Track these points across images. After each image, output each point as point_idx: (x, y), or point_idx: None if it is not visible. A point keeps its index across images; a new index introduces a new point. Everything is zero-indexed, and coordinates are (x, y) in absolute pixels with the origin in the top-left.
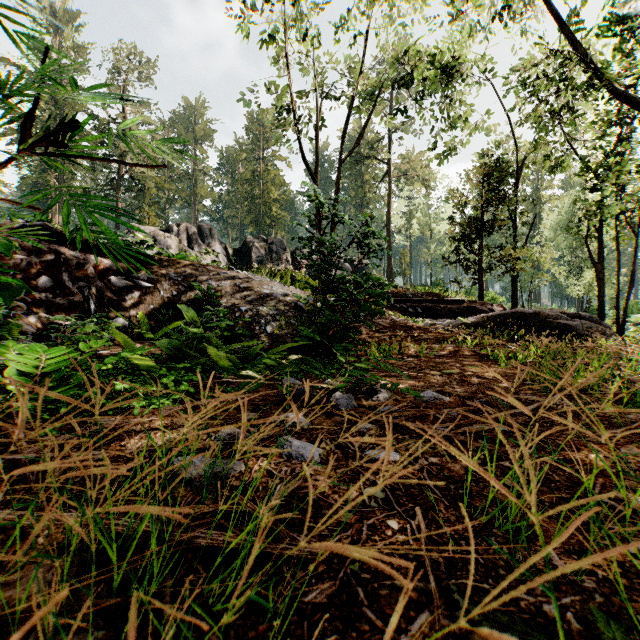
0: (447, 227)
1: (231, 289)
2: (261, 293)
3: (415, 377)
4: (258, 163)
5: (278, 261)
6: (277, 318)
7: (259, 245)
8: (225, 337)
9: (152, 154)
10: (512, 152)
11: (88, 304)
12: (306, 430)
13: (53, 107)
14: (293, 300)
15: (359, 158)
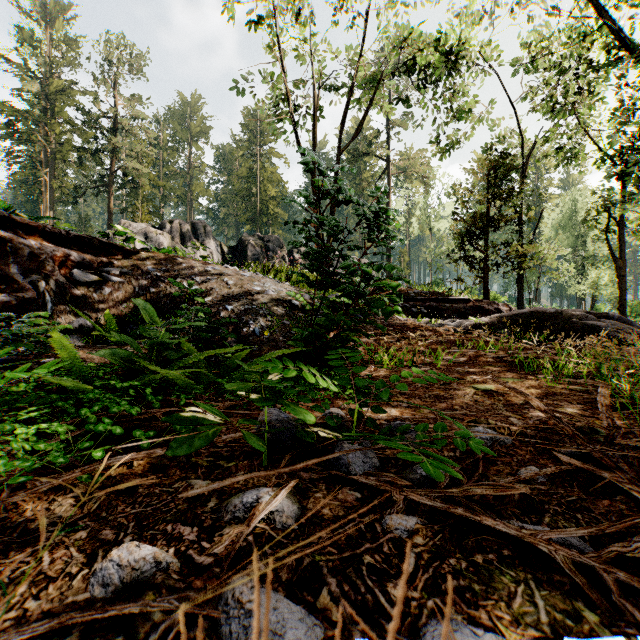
0: (447, 225)
1: (217, 285)
2: (251, 290)
3: (443, 396)
4: (255, 160)
5: (275, 259)
6: (268, 318)
7: (255, 243)
8: (206, 340)
9: (146, 150)
10: (516, 146)
11: (44, 302)
12: (291, 532)
13: (44, 101)
14: (287, 298)
15: (358, 155)
